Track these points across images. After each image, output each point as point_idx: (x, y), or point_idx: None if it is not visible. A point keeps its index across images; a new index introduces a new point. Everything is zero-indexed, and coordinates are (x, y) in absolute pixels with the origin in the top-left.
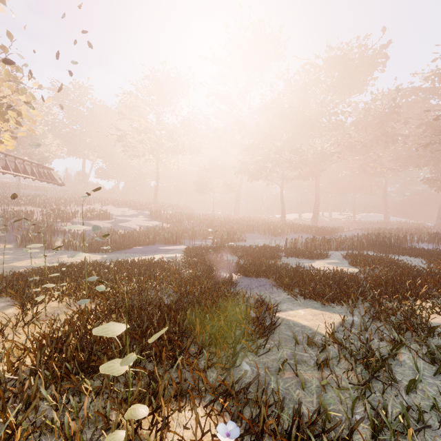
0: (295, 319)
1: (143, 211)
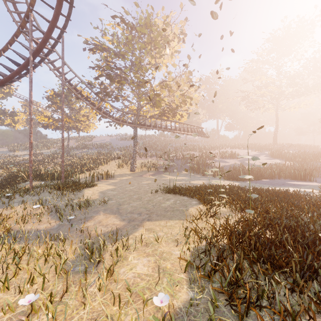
0: None
1: (264, 152)
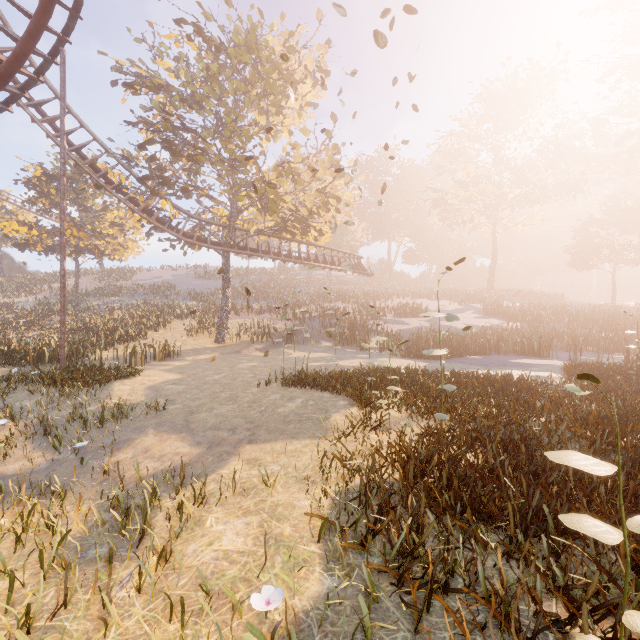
0: None
1: (471, 305)
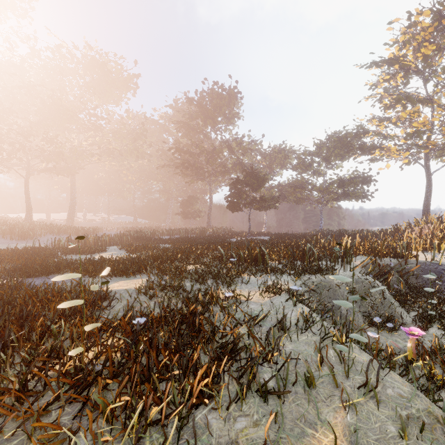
0: (116, 288)
1: None
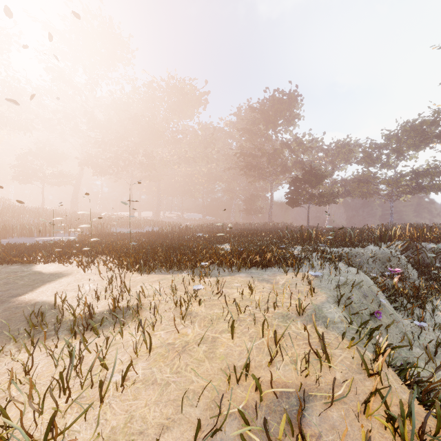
0: None
1: None
